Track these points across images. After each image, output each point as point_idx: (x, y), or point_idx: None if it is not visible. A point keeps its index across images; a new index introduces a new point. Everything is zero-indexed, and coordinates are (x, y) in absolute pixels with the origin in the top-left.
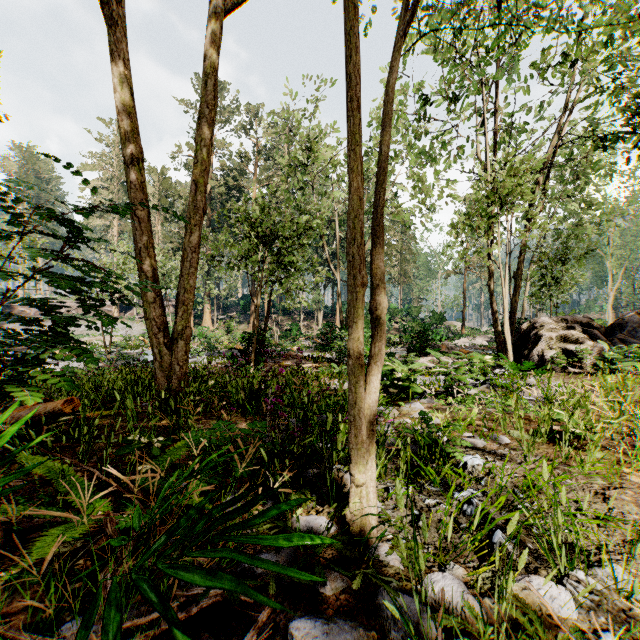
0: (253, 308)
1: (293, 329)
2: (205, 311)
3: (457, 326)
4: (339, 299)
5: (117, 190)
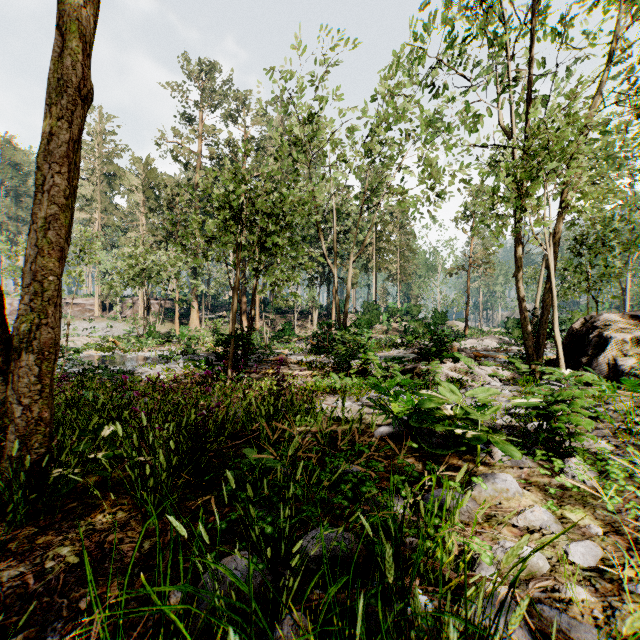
0: (244, 307)
1: (286, 329)
2: (192, 310)
3: (459, 326)
4: (336, 296)
5: (99, 181)
